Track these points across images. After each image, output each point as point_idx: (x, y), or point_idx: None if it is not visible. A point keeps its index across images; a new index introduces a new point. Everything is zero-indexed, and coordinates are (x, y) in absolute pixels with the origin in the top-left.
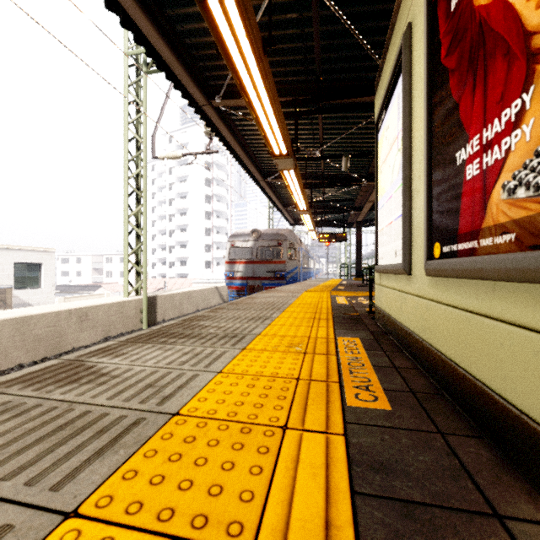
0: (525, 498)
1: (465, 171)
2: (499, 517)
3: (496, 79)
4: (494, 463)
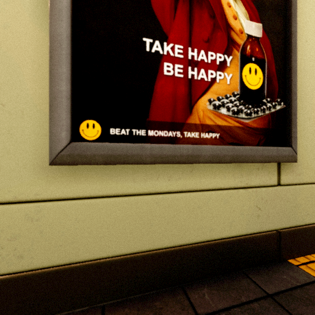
0: (237, 281)
1: (162, 65)
2: (269, 295)
3: (203, 23)
4: (213, 287)
